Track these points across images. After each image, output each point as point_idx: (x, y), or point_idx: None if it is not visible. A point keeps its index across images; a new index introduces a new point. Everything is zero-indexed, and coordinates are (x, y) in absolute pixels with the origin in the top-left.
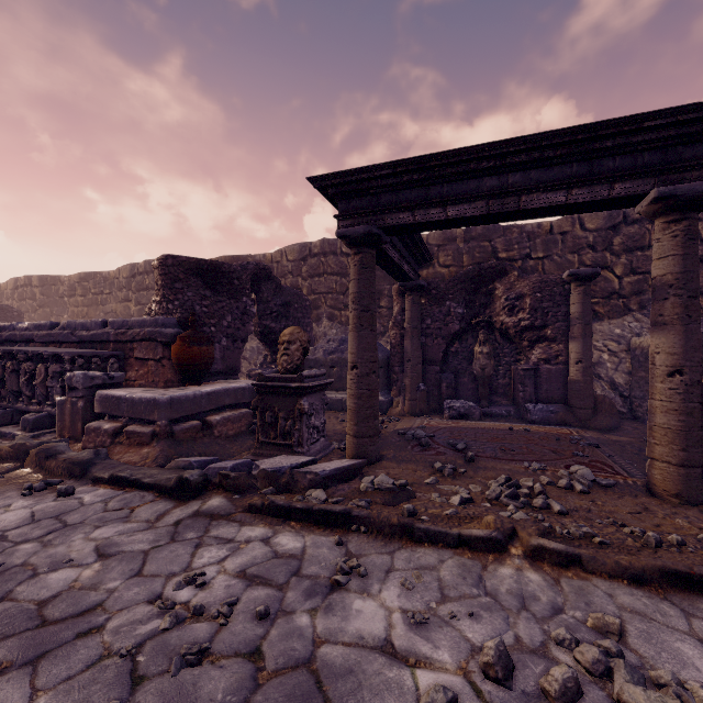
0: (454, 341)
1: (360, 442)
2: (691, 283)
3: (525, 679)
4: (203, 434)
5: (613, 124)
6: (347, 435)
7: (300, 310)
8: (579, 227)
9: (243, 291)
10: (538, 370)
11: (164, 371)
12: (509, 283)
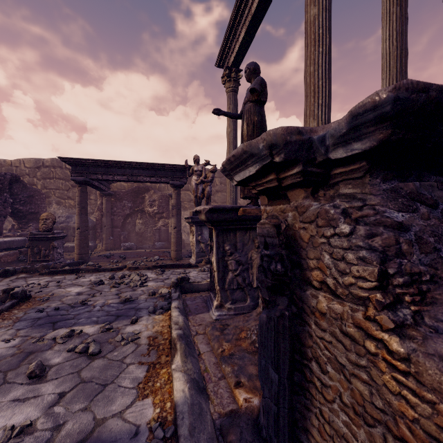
0: (129, 217)
1: (81, 256)
2: (178, 206)
3: (117, 278)
4: None
5: (159, 164)
6: (75, 254)
7: (39, 199)
8: None
9: (4, 190)
10: (161, 229)
11: None
12: (150, 195)
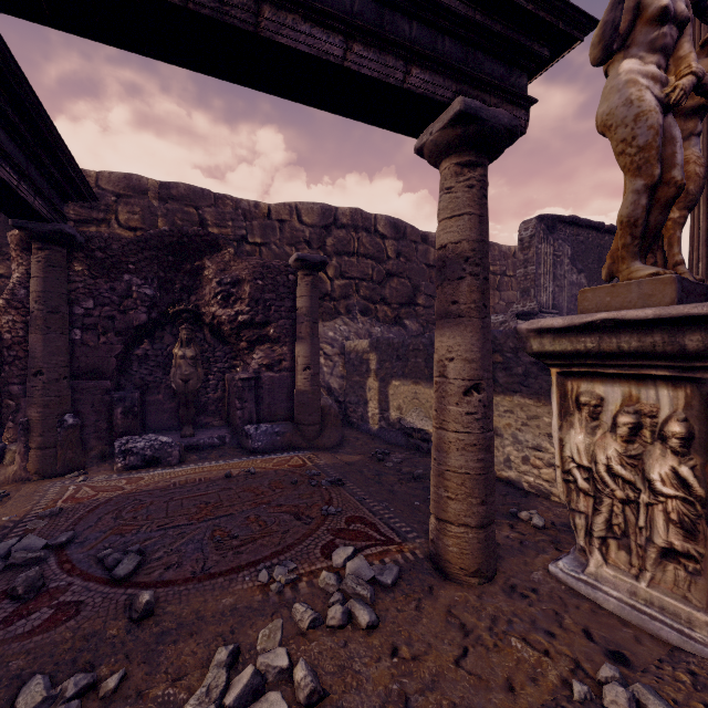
0: (141, 339)
1: None
2: (486, 259)
3: None
4: None
5: None
6: None
7: None
8: (297, 219)
9: None
10: (260, 379)
11: None
12: (223, 263)
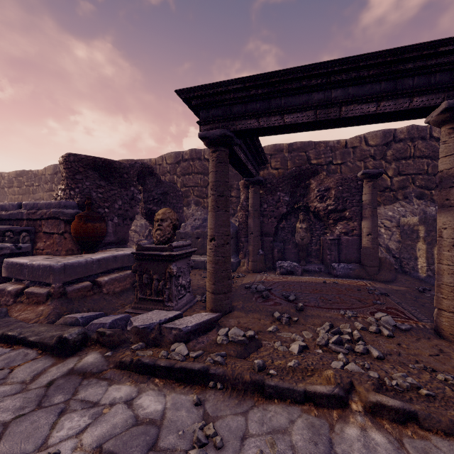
0: (282, 219)
1: (217, 297)
2: None
3: None
4: (93, 292)
5: (416, 49)
6: (207, 292)
7: (174, 197)
8: (364, 144)
9: (131, 183)
10: (340, 240)
11: (65, 242)
12: (320, 180)
